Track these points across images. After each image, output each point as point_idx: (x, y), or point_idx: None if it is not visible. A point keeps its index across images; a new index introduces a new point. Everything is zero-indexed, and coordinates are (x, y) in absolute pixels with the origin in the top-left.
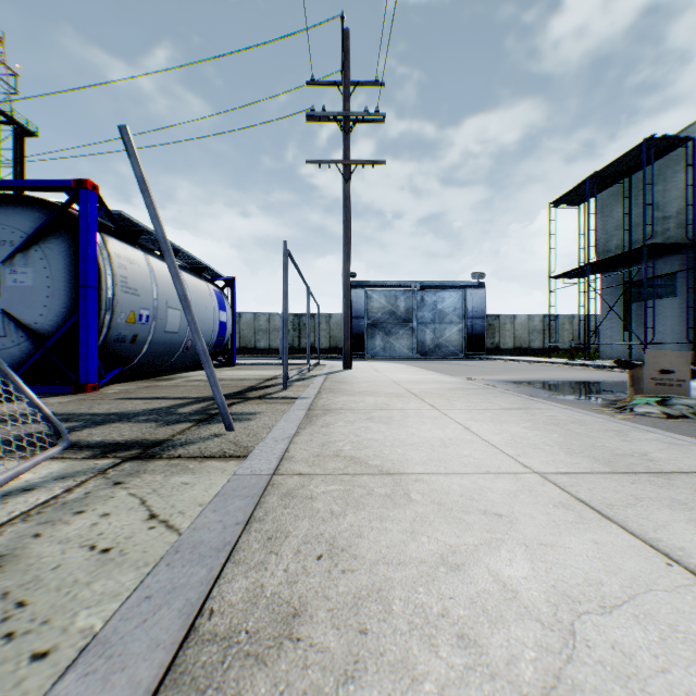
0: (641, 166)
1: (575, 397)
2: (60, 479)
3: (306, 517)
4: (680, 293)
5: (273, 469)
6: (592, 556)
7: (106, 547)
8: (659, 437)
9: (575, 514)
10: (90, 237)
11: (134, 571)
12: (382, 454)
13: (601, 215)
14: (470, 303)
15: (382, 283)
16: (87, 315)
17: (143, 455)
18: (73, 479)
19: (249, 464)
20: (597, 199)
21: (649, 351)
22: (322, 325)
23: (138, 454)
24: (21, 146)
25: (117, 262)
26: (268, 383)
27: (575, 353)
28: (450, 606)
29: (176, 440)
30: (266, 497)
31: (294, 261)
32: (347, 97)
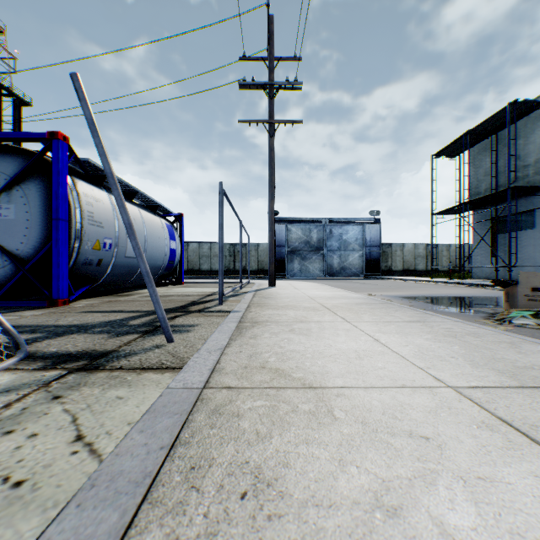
0: (505, 125)
1: (459, 310)
2: (4, 392)
3: (231, 439)
4: (537, 226)
5: (204, 381)
6: (539, 495)
7: (19, 479)
8: None
9: (503, 437)
10: (61, 179)
11: (39, 515)
12: (304, 365)
13: (473, 165)
14: (368, 235)
15: (299, 219)
16: (59, 243)
17: (88, 366)
18: (16, 392)
19: (182, 377)
20: (470, 152)
21: (523, 273)
22: (252, 252)
23: (84, 365)
24: (18, 113)
25: (85, 200)
26: (207, 298)
27: (452, 274)
28: None
29: (121, 351)
30: (195, 414)
31: (228, 199)
32: (272, 69)
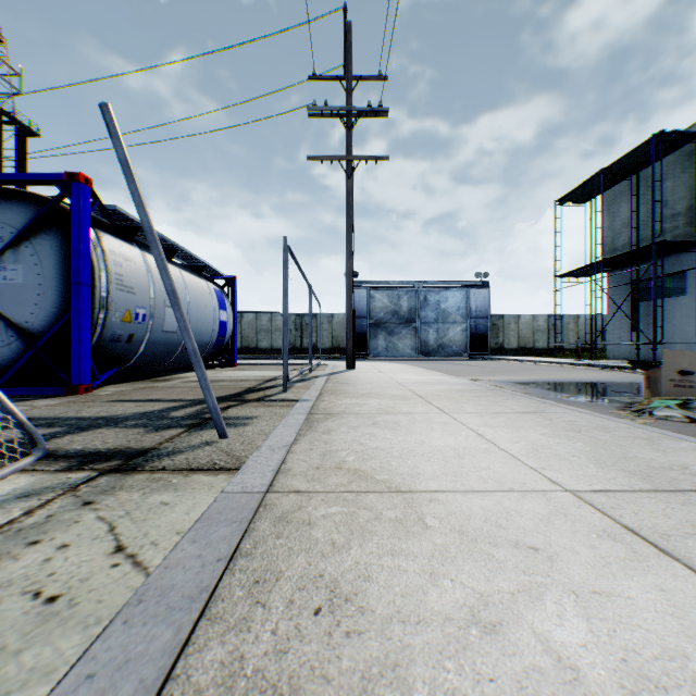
0: (649, 163)
1: (588, 399)
2: (23, 497)
3: (302, 550)
4: (689, 291)
5: (267, 485)
6: (662, 611)
7: (53, 594)
8: (695, 446)
9: (626, 548)
10: (83, 233)
11: (80, 632)
12: (389, 466)
13: (608, 213)
14: (473, 303)
15: (384, 282)
16: (79, 314)
17: (123, 466)
18: (38, 497)
19: (240, 479)
20: (604, 197)
21: (667, 351)
22: (324, 325)
23: (118, 465)
24: (23, 146)
25: (112, 259)
26: (268, 384)
27: (581, 354)
28: (492, 694)
29: (163, 449)
30: (257, 522)
31: (294, 258)
32: (350, 91)
